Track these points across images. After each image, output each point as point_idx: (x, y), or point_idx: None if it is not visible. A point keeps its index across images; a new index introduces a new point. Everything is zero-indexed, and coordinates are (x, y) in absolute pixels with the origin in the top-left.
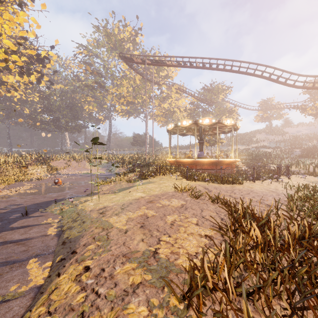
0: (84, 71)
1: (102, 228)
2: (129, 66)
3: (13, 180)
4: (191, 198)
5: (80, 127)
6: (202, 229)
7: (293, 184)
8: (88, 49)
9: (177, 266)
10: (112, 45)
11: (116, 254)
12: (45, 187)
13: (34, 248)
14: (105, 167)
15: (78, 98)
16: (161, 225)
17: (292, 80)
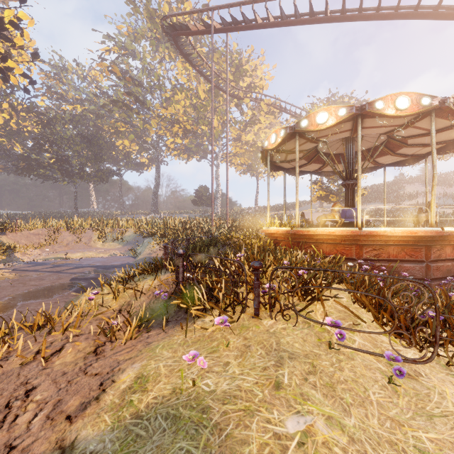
0: (107, 74)
1: None
2: (184, 57)
3: None
4: None
5: (107, 175)
6: None
7: None
8: (118, 43)
9: None
10: (160, 37)
11: None
12: None
13: None
14: (128, 243)
15: (106, 128)
16: None
17: None
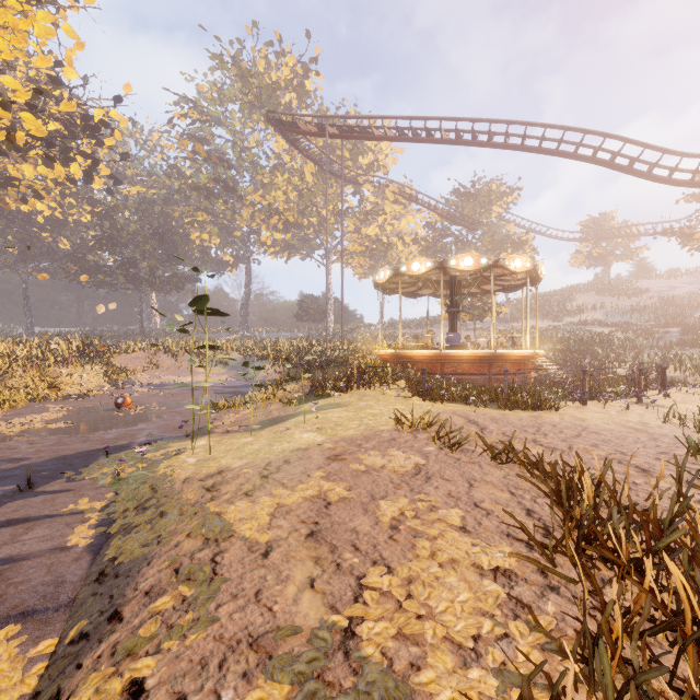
0: (190, 156)
1: (204, 538)
2: (291, 143)
3: (24, 399)
4: (437, 446)
5: (182, 281)
6: (481, 548)
7: (681, 409)
8: (199, 108)
9: (420, 696)
10: (253, 98)
11: (229, 634)
12: (93, 414)
13: (21, 588)
14: (235, 368)
15: (177, 215)
16: (365, 530)
17: (665, 167)
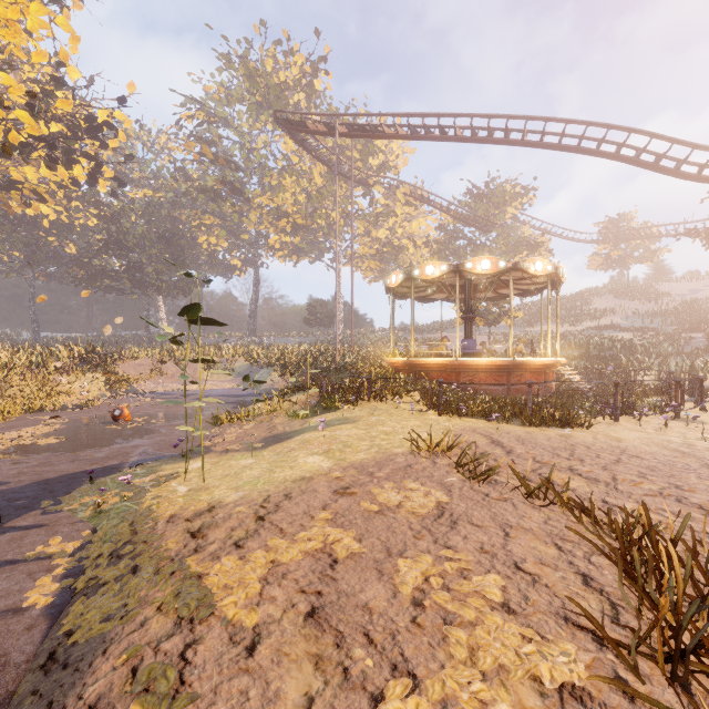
0: (196, 158)
1: (177, 616)
2: (299, 143)
3: (19, 410)
4: (460, 476)
5: (189, 285)
6: (536, 646)
7: None
8: (206, 109)
9: None
10: (260, 99)
11: None
12: (88, 428)
13: None
14: (241, 375)
15: (184, 218)
16: (381, 606)
17: (694, 163)
